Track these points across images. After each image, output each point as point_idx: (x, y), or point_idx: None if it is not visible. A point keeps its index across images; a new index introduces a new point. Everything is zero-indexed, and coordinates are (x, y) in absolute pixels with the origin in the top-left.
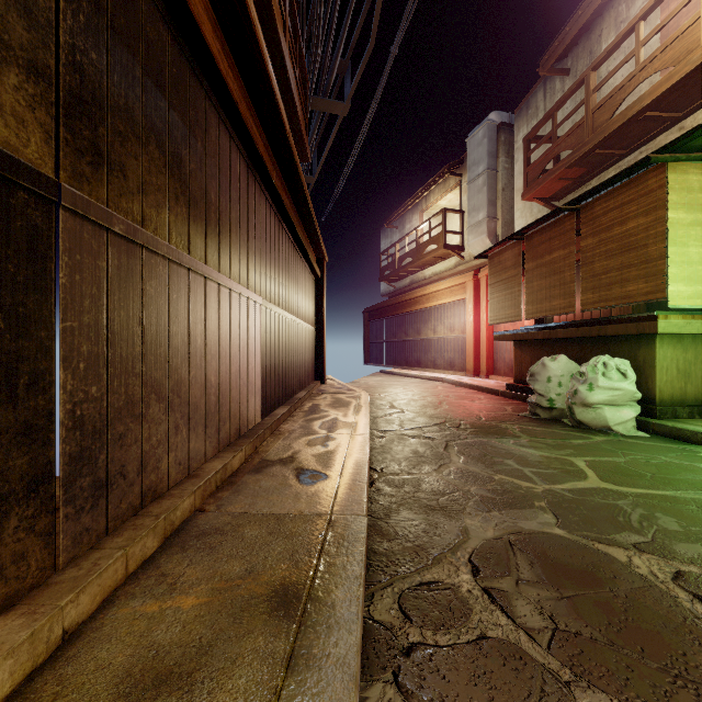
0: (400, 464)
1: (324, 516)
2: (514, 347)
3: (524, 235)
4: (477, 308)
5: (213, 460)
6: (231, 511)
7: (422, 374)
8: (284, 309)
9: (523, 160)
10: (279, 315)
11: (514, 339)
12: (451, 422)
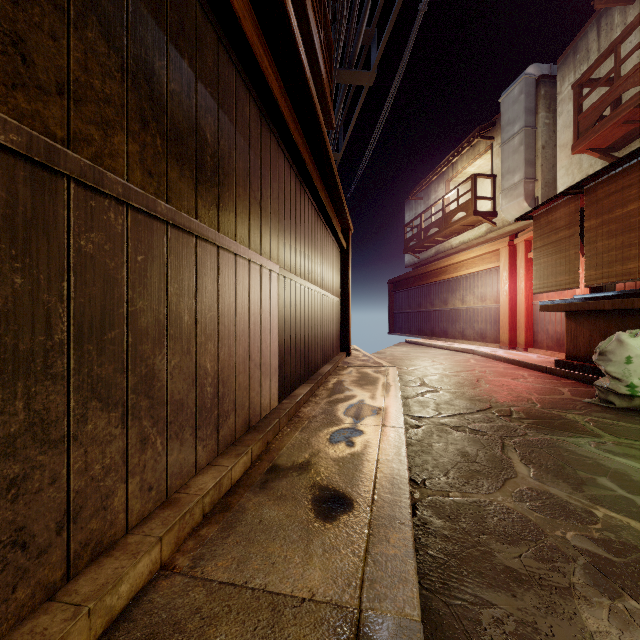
0: (448, 474)
1: (348, 610)
2: (567, 318)
3: (584, 188)
4: (513, 276)
5: (206, 470)
6: (210, 576)
7: (450, 345)
8: (307, 280)
9: (573, 108)
10: (300, 286)
11: (569, 309)
12: (498, 409)
